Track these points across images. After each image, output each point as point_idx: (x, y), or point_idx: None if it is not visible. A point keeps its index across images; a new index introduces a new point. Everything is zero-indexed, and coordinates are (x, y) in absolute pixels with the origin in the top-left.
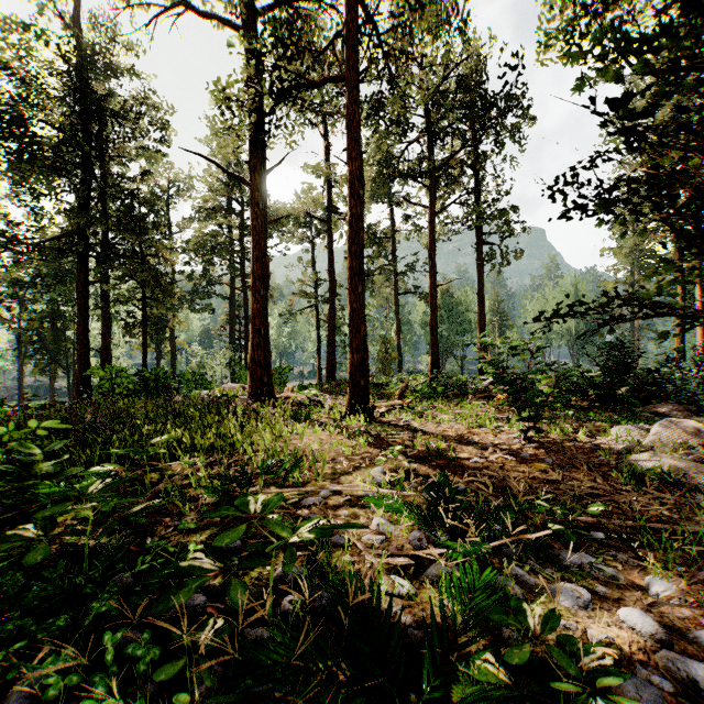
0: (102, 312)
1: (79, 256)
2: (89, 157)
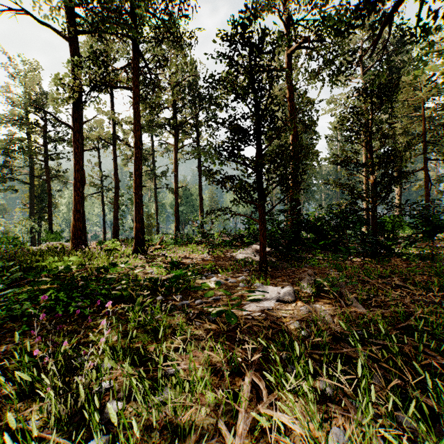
0: None
1: None
2: None
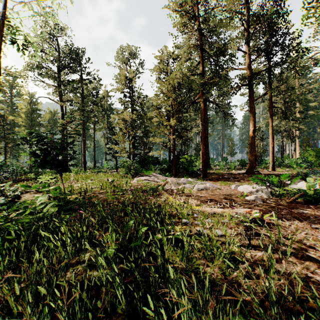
0: None
1: None
2: None
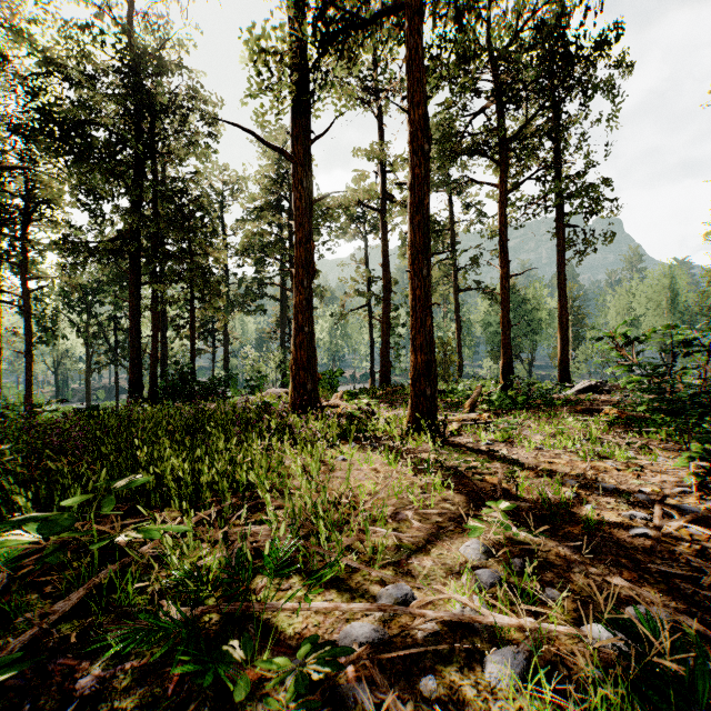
0: (152, 314)
1: (131, 258)
2: (139, 157)
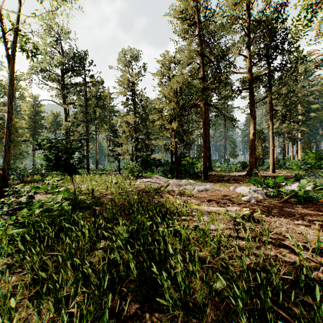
0: None
1: None
2: None
